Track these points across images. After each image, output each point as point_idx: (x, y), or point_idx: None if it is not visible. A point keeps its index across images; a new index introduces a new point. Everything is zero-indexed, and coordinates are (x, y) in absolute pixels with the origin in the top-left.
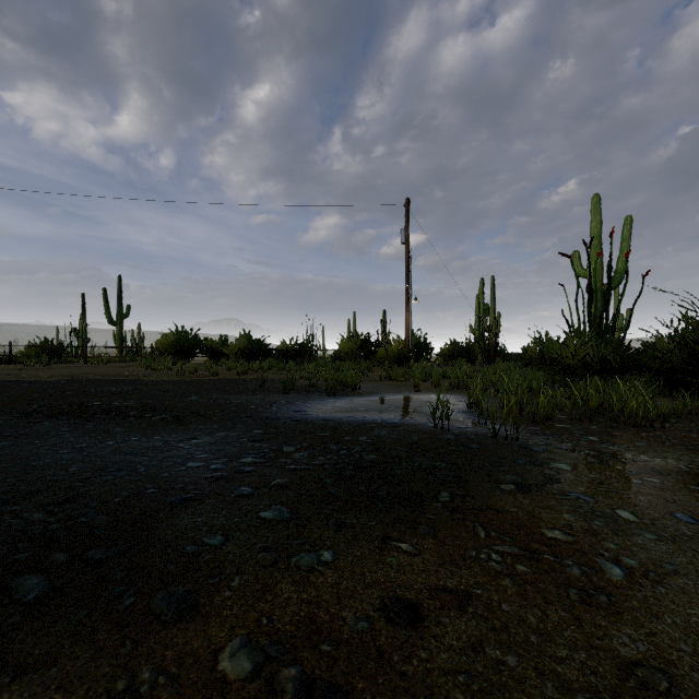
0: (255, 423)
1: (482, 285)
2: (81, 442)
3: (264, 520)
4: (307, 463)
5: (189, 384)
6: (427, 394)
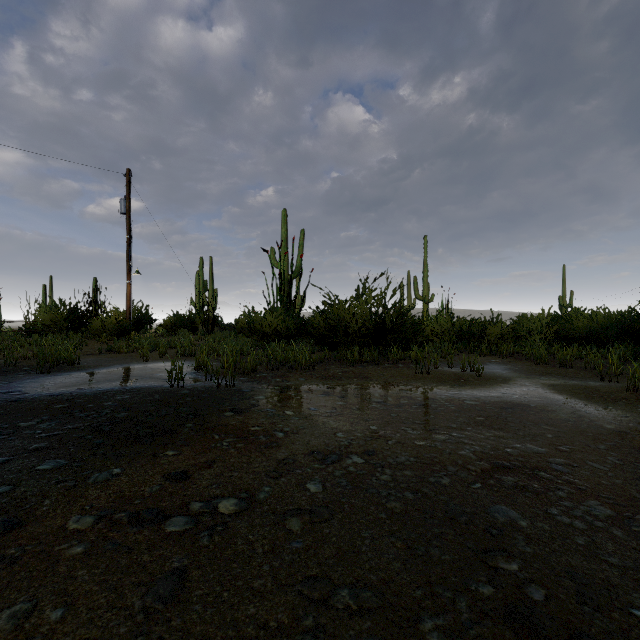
0: None
1: (202, 263)
2: None
3: (45, 469)
4: (59, 429)
5: None
6: (156, 363)
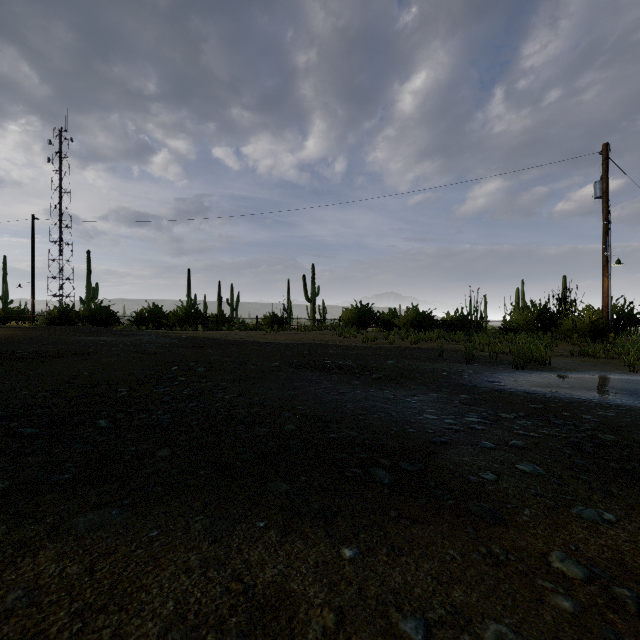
0: (456, 388)
1: None
2: (339, 389)
3: (523, 471)
4: (534, 431)
5: (377, 350)
6: None
